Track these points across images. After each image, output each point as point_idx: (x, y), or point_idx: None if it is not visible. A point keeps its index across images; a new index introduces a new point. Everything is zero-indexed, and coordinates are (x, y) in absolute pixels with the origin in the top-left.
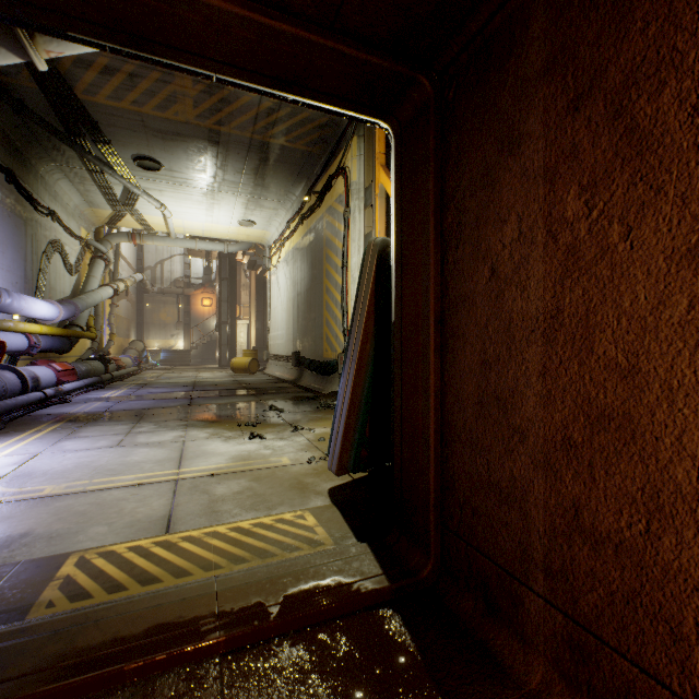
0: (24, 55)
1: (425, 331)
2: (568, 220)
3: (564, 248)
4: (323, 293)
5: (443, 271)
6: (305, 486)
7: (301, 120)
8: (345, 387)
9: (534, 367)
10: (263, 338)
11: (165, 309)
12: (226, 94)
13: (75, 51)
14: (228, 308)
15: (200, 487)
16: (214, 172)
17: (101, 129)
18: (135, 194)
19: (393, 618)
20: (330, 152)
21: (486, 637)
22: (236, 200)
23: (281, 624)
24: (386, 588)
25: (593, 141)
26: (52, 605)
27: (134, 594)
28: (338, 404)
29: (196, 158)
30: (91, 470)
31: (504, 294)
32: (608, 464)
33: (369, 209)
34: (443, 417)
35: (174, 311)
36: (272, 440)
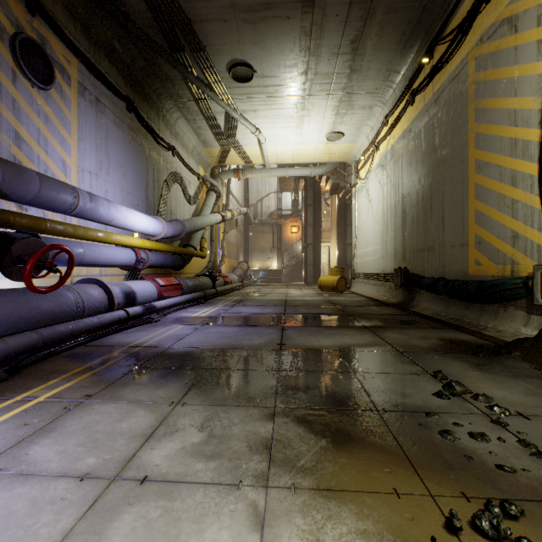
0: None
1: None
2: None
3: None
4: (467, 175)
5: None
6: None
7: None
8: None
9: None
10: (344, 257)
11: (263, 237)
12: None
13: None
14: (313, 231)
15: None
16: (306, 63)
17: (194, 29)
18: (234, 121)
19: None
20: None
21: None
22: (326, 104)
23: None
24: None
25: None
26: None
27: None
28: None
29: (286, 46)
30: None
31: None
32: None
33: None
34: None
35: (269, 238)
36: None
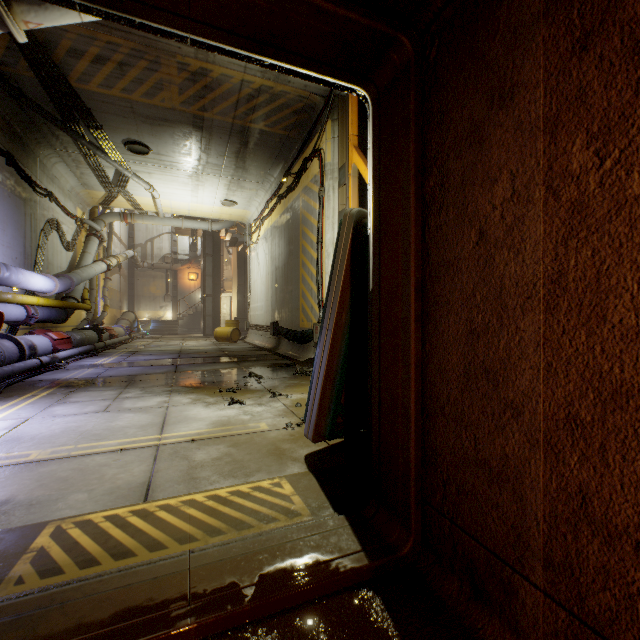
0: (2, 25)
1: (405, 299)
2: (573, 173)
3: (568, 205)
4: (300, 267)
5: (425, 237)
6: (282, 452)
7: (279, 106)
8: (321, 356)
9: (531, 337)
10: (244, 309)
11: (154, 283)
12: (209, 81)
13: (54, 23)
14: (212, 282)
15: (180, 453)
16: (198, 155)
17: (93, 115)
18: (126, 177)
19: (374, 601)
20: (306, 135)
21: (474, 625)
22: (219, 181)
23: (255, 608)
24: (365, 566)
25: (606, 81)
26: (22, 582)
27: (106, 570)
28: (314, 372)
29: (181, 143)
30: (77, 435)
31: (494, 258)
32: (626, 448)
33: (343, 188)
34: (425, 389)
35: (162, 285)
36: (251, 406)
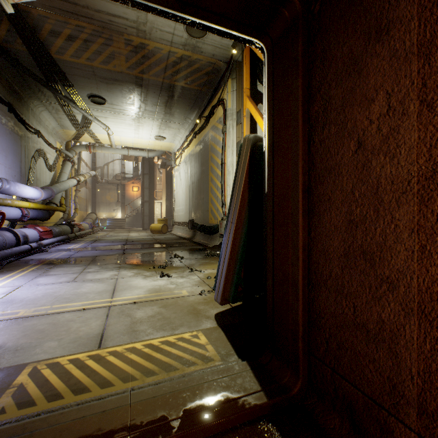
0: None
1: (294, 198)
2: None
3: None
4: (209, 181)
5: (310, 150)
6: (198, 312)
7: (195, 69)
8: (227, 242)
9: (405, 225)
10: (171, 211)
11: (109, 193)
12: (146, 52)
13: None
14: (149, 192)
15: (125, 312)
16: (139, 104)
17: (67, 77)
18: (90, 120)
19: (273, 433)
20: (213, 90)
21: None
22: (153, 123)
23: (181, 437)
24: (265, 404)
25: None
26: (3, 412)
27: (67, 404)
28: (221, 254)
29: (127, 96)
30: (53, 298)
31: (371, 163)
32: None
33: (239, 125)
34: (310, 266)
35: (115, 195)
36: (175, 278)
